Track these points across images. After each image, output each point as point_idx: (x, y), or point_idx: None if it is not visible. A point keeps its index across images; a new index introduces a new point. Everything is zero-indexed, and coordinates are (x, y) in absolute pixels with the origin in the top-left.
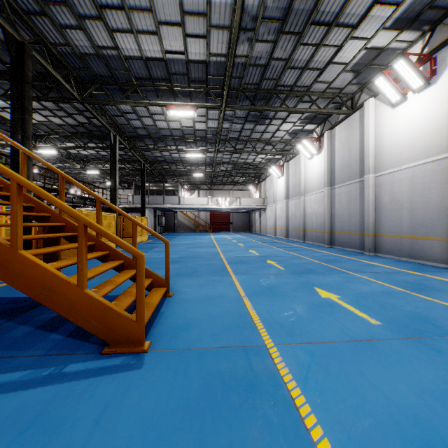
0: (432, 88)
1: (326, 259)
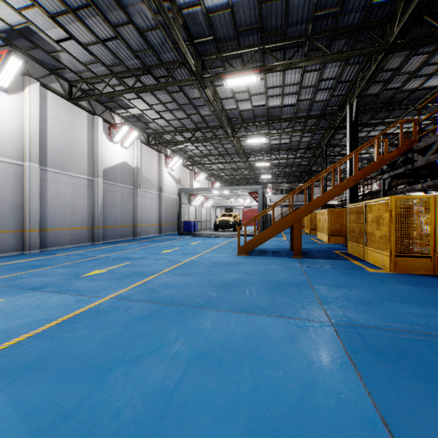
0: (7, 96)
1: (10, 270)
